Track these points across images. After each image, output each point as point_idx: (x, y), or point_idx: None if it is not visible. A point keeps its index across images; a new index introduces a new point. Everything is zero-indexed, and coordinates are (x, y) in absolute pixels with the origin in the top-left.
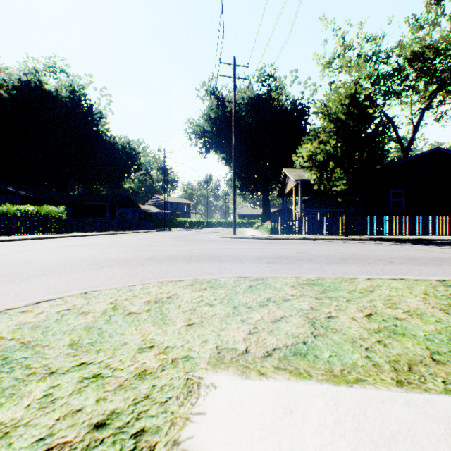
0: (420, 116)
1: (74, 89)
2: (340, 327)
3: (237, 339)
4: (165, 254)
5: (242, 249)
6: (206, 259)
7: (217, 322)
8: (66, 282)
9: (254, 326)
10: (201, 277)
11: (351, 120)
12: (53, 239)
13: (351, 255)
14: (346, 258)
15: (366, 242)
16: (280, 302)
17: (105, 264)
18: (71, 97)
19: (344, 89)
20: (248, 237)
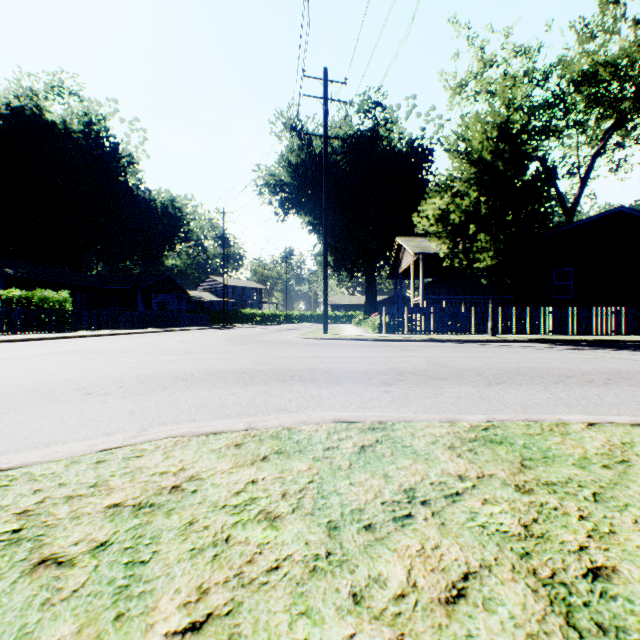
0: (590, 164)
1: (90, 121)
2: None
3: None
4: (211, 367)
5: (338, 358)
6: (278, 377)
7: (281, 610)
8: None
9: (396, 635)
10: (261, 422)
11: (502, 162)
12: (46, 341)
13: (516, 368)
14: (510, 373)
15: (525, 344)
16: (442, 505)
17: (97, 389)
18: (86, 132)
19: (491, 114)
20: (346, 338)
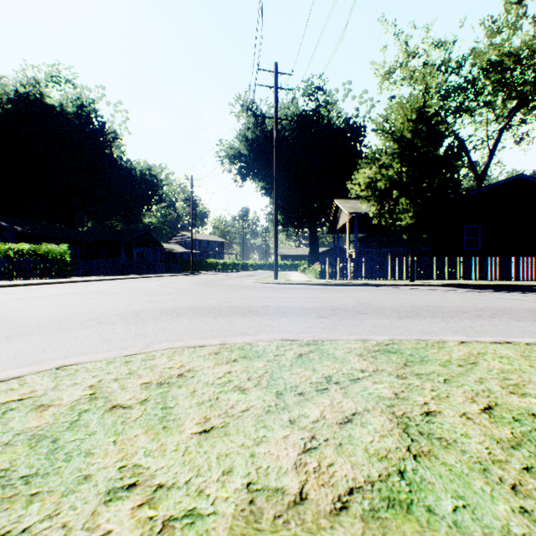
0: (497, 138)
1: (82, 104)
2: (451, 435)
3: (284, 465)
4: (187, 304)
5: (285, 298)
6: (239, 312)
7: (250, 425)
8: (43, 347)
9: (311, 434)
10: (230, 340)
11: (419, 140)
12: (52, 285)
13: (424, 306)
14: (419, 310)
15: (438, 288)
16: (347, 384)
17: (106, 319)
18: (79, 113)
19: (411, 101)
20: (293, 283)
